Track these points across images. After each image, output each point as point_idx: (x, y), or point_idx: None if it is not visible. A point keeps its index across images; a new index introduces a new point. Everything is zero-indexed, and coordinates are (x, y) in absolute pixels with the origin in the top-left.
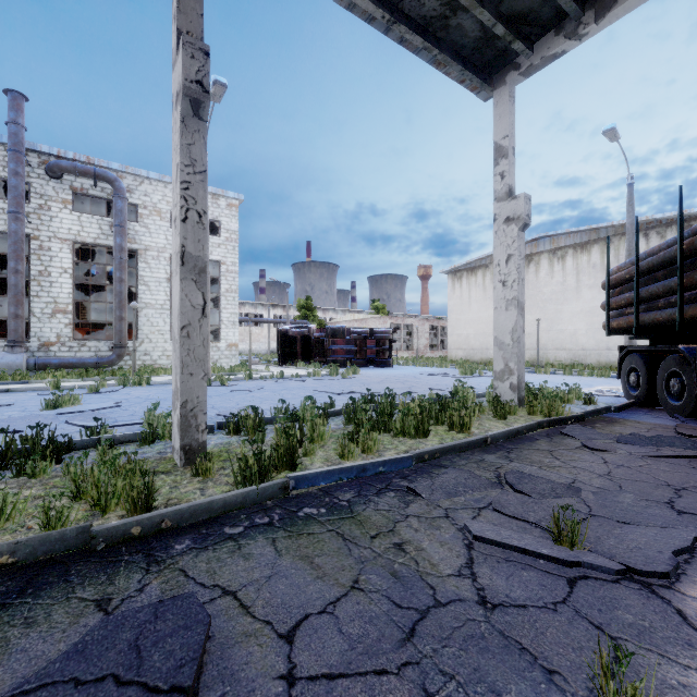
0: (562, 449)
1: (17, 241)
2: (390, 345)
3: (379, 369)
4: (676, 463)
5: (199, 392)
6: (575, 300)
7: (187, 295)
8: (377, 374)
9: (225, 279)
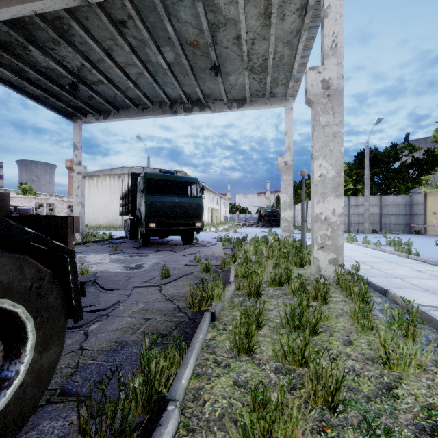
0: (78, 247)
1: None
2: None
3: None
4: (103, 246)
5: None
6: None
7: None
8: None
9: None
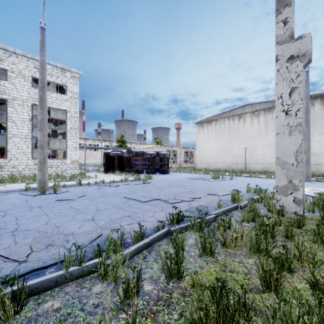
0: None
1: None
2: (168, 161)
3: (162, 175)
4: None
5: None
6: (265, 137)
7: None
8: (163, 178)
9: (70, 121)
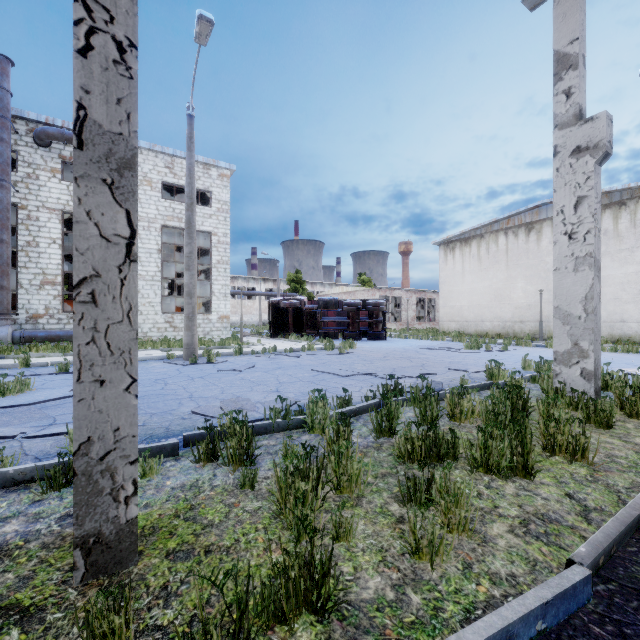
0: None
1: (2, 209)
2: (383, 317)
3: (373, 342)
4: None
5: (120, 419)
6: None
7: (91, 214)
8: (374, 347)
9: (217, 250)
